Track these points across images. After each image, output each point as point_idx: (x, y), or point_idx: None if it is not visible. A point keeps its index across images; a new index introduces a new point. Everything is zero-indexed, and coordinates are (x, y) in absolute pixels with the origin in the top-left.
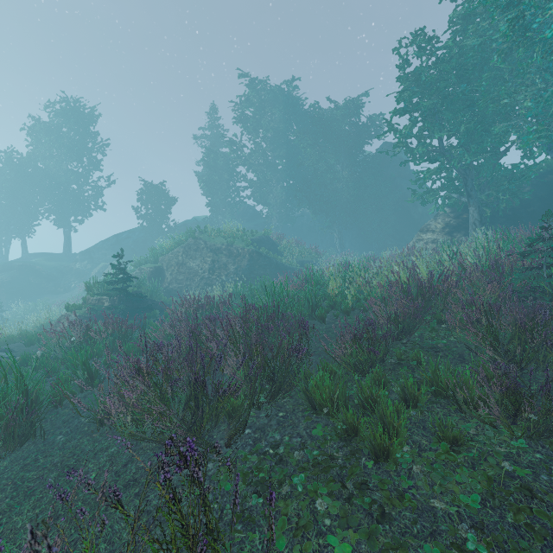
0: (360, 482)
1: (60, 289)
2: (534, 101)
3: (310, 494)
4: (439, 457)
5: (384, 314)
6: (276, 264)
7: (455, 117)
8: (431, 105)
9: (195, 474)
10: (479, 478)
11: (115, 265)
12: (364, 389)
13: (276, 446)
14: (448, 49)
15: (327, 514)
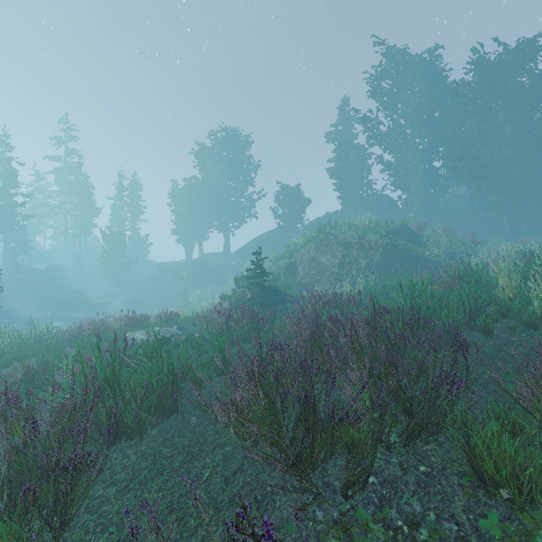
0: None
1: (222, 281)
2: None
3: None
4: None
5: None
6: (417, 258)
7: None
8: None
9: None
10: None
11: (254, 262)
12: None
13: (415, 525)
14: None
15: None
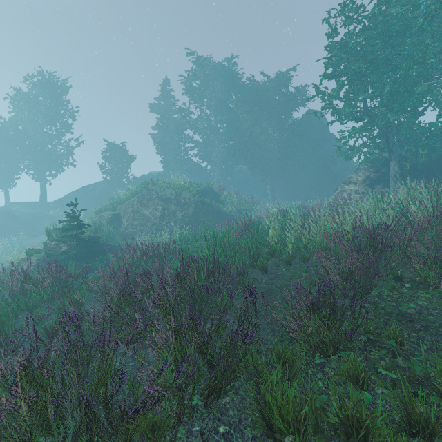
0: None
1: (36, 232)
2: None
3: None
4: None
5: (335, 270)
6: (218, 212)
7: (380, 79)
8: (358, 69)
9: None
10: None
11: (69, 213)
12: (346, 405)
13: None
14: (372, 19)
15: None
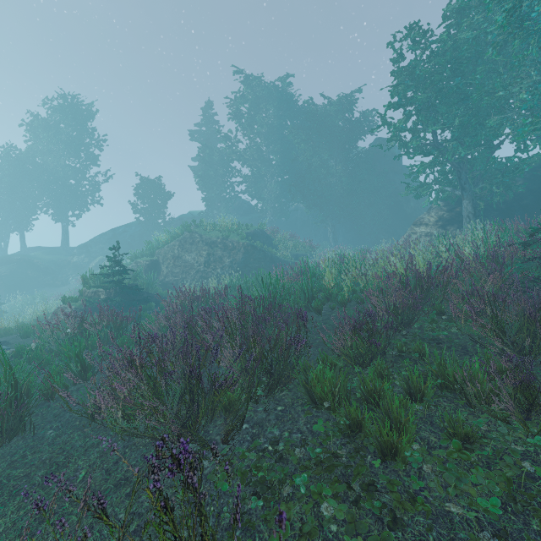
0: (367, 483)
1: (58, 282)
2: (529, 93)
3: (314, 496)
4: (451, 456)
5: (382, 306)
6: (271, 258)
7: (450, 111)
8: (425, 99)
9: (190, 479)
10: (497, 479)
11: (111, 258)
12: (366, 382)
13: (276, 442)
14: (442, 43)
15: (334, 519)
